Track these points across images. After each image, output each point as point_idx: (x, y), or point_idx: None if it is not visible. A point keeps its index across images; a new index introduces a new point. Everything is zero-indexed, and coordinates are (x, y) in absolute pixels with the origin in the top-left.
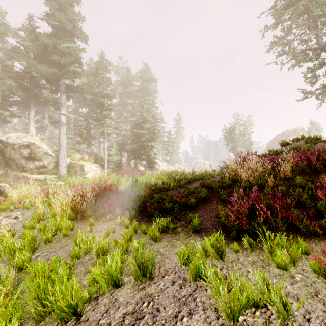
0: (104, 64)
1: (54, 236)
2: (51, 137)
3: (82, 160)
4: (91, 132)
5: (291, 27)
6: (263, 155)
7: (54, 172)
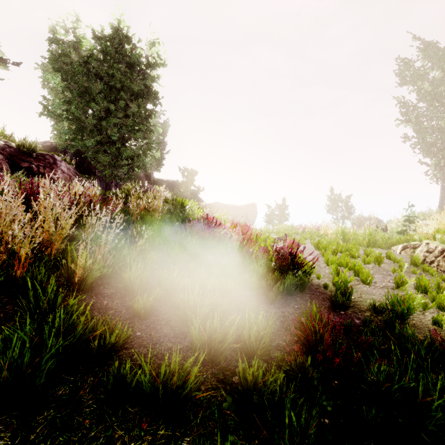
0: None
1: None
2: None
3: None
4: None
5: None
6: None
7: None
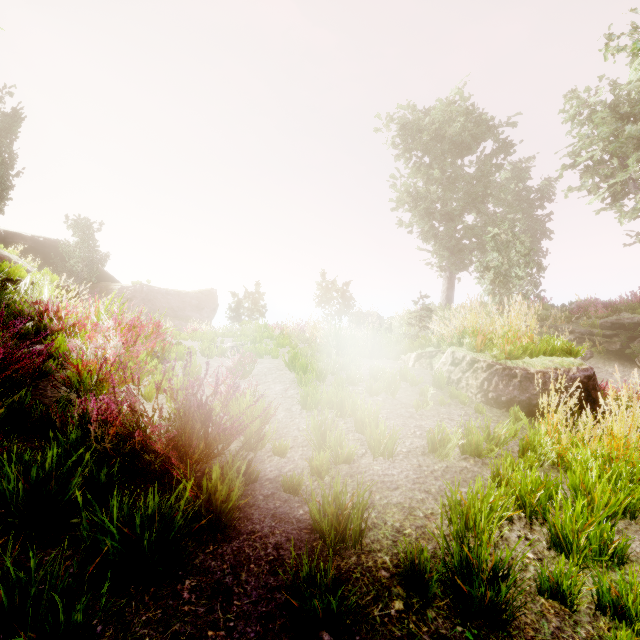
0: None
1: None
2: None
3: None
4: None
5: None
6: None
7: None
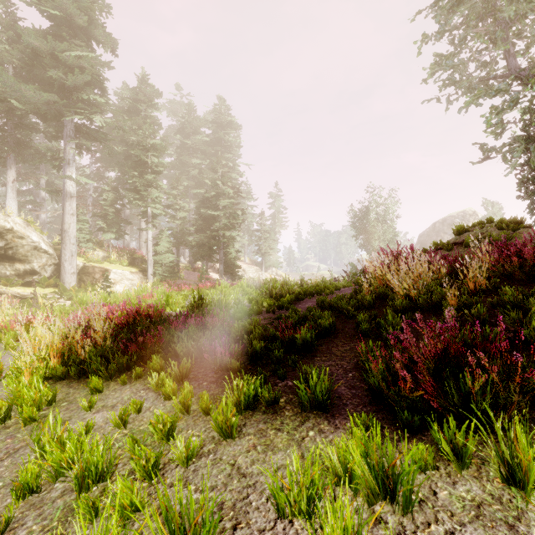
0: (148, 94)
1: (5, 422)
2: (55, 222)
3: (106, 262)
4: (125, 212)
5: (465, 38)
6: (425, 250)
7: (52, 283)
